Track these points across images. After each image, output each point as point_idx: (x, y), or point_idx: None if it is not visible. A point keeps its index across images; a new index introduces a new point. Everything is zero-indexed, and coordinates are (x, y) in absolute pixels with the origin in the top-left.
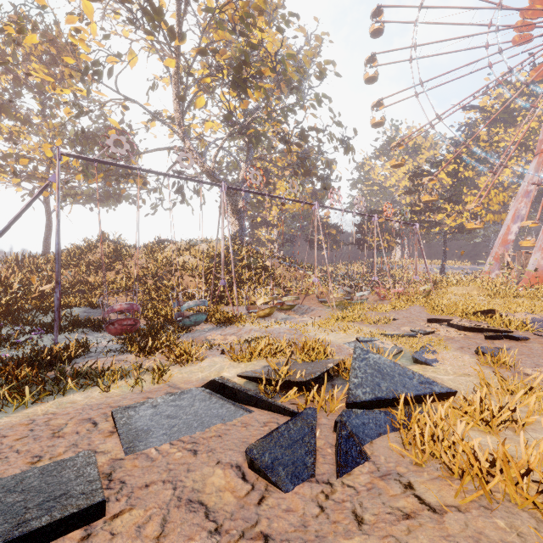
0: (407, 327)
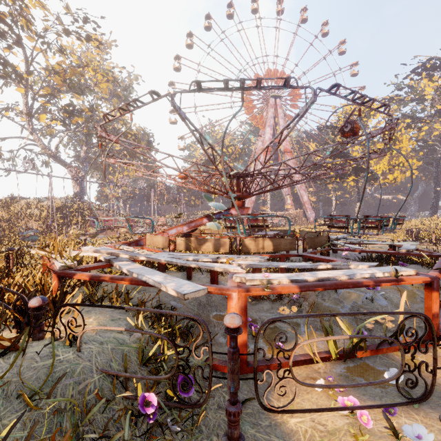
0: None
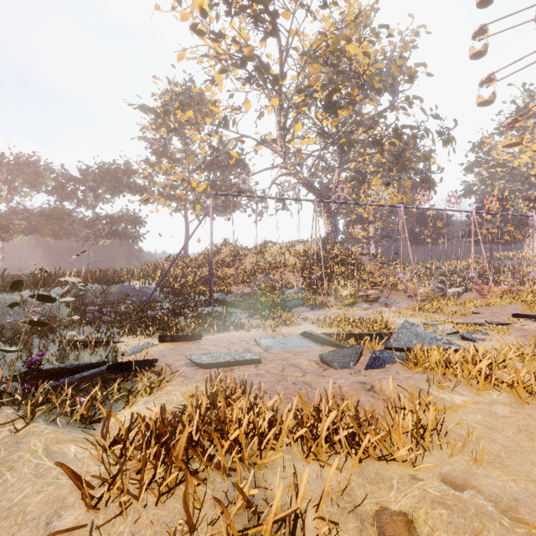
0: (484, 319)
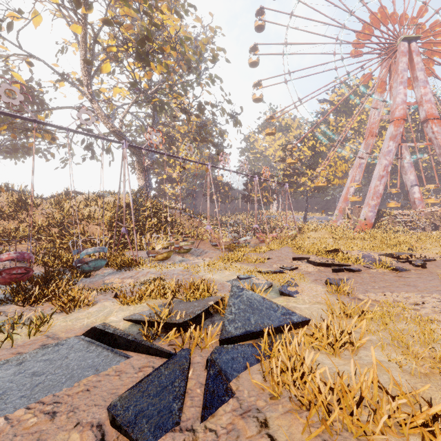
0: (278, 265)
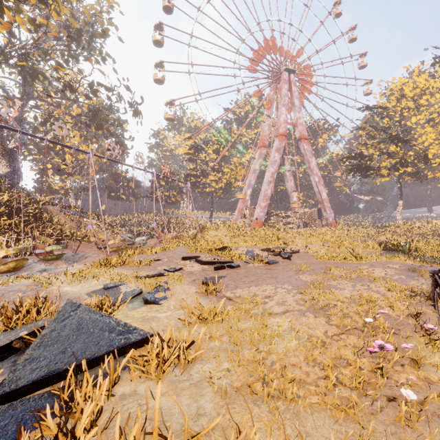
0: (163, 267)
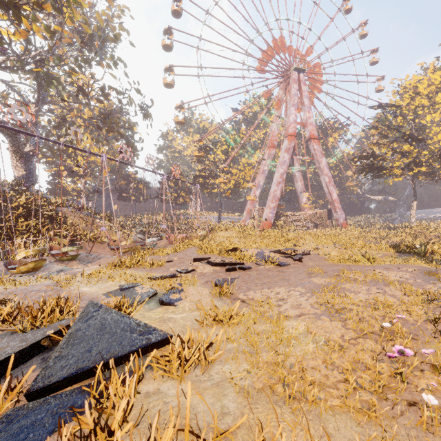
0: (175, 268)
